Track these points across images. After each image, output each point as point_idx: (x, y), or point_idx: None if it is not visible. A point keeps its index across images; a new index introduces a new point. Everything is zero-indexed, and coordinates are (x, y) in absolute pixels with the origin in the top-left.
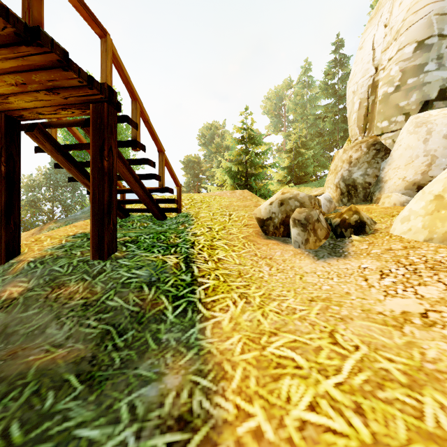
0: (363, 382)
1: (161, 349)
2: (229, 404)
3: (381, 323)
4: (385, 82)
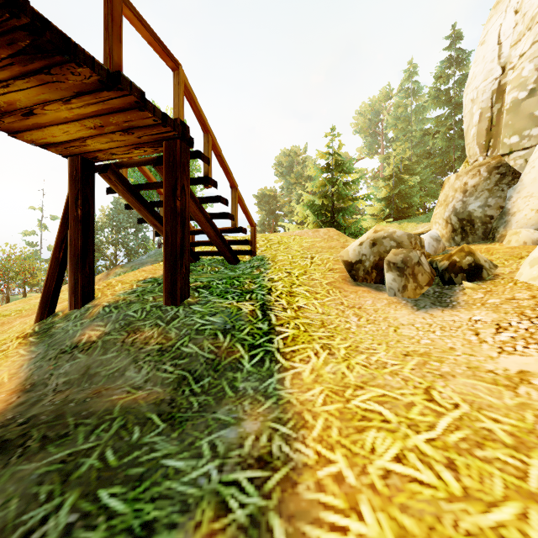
0: (459, 440)
1: (238, 397)
2: (309, 450)
3: (490, 382)
4: (514, 86)
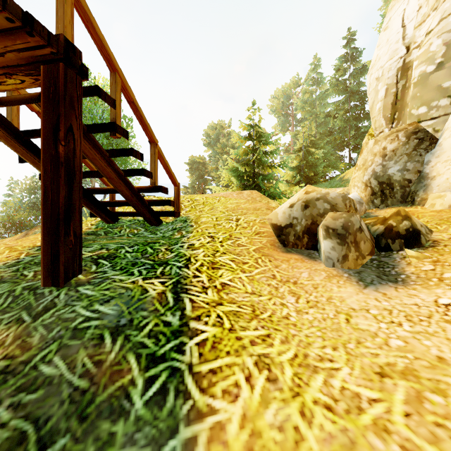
0: None
1: None
2: None
3: None
4: (422, 61)
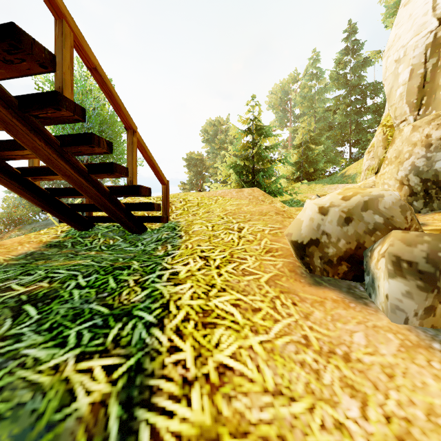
0: None
1: None
2: None
3: None
4: None
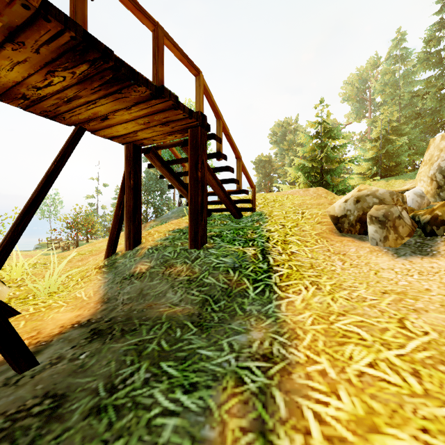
0: (425, 357)
1: (246, 315)
2: (300, 354)
3: None
4: None
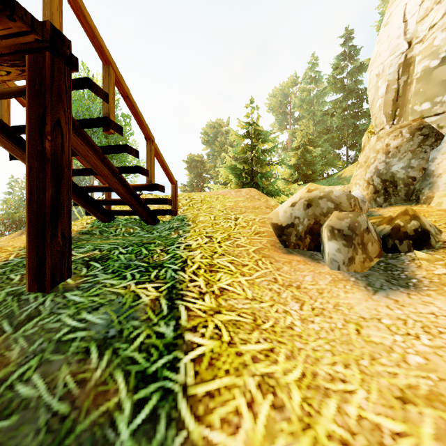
0: None
1: None
2: None
3: None
4: (425, 55)
